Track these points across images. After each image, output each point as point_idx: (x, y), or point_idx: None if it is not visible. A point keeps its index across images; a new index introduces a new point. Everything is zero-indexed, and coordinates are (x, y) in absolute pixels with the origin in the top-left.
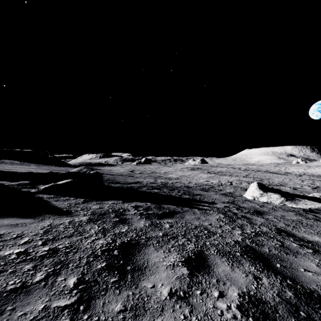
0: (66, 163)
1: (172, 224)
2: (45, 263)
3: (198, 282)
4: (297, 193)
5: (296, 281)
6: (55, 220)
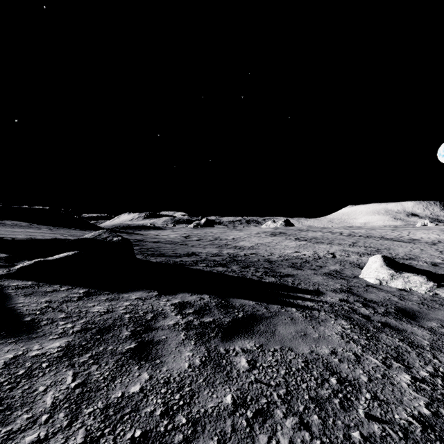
0: (95, 226)
1: (253, 356)
2: None
3: None
4: (441, 273)
5: None
6: None
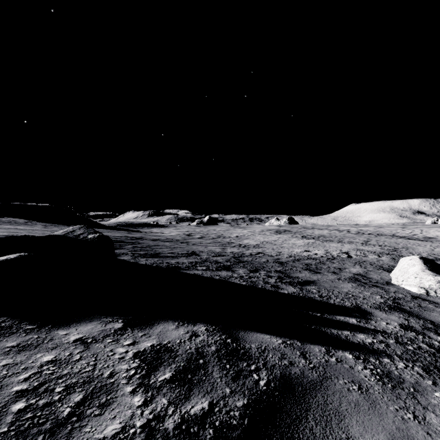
0: (97, 223)
1: None
2: None
3: None
4: None
5: None
6: None
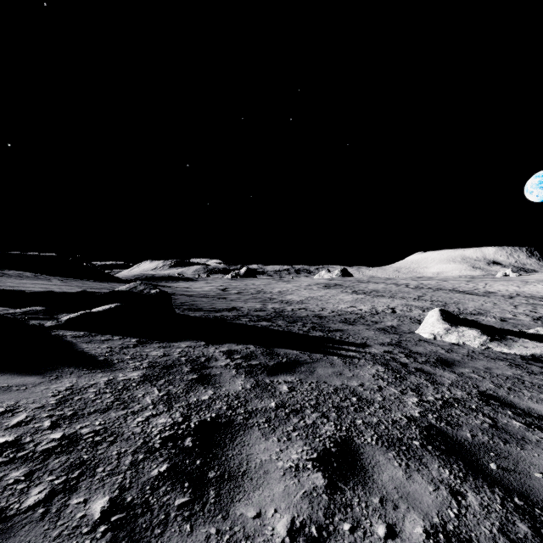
0: (112, 276)
1: (293, 385)
2: (50, 466)
3: (345, 503)
4: (507, 328)
5: (530, 500)
6: (82, 379)
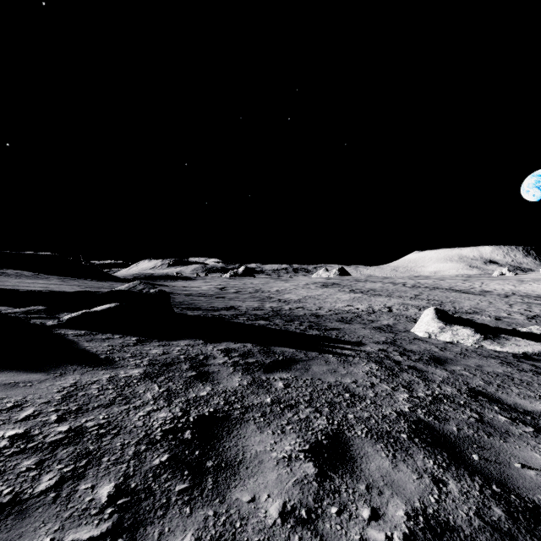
0: (111, 276)
1: (288, 382)
2: (59, 456)
3: (333, 490)
4: (502, 327)
5: (508, 487)
6: (85, 376)
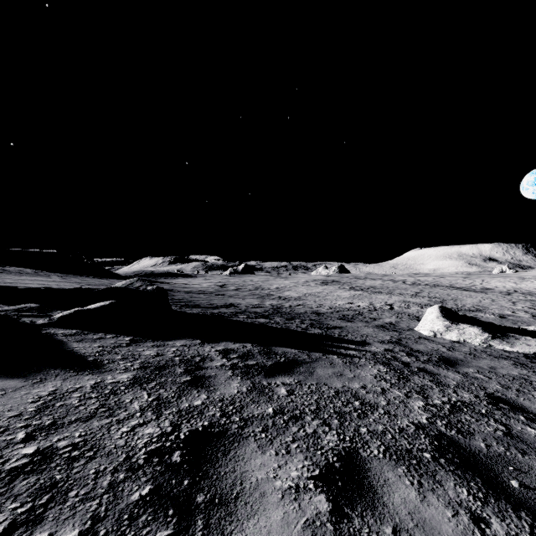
0: (112, 273)
1: (292, 387)
2: (16, 490)
3: (353, 535)
4: (507, 325)
5: None
6: (67, 382)
